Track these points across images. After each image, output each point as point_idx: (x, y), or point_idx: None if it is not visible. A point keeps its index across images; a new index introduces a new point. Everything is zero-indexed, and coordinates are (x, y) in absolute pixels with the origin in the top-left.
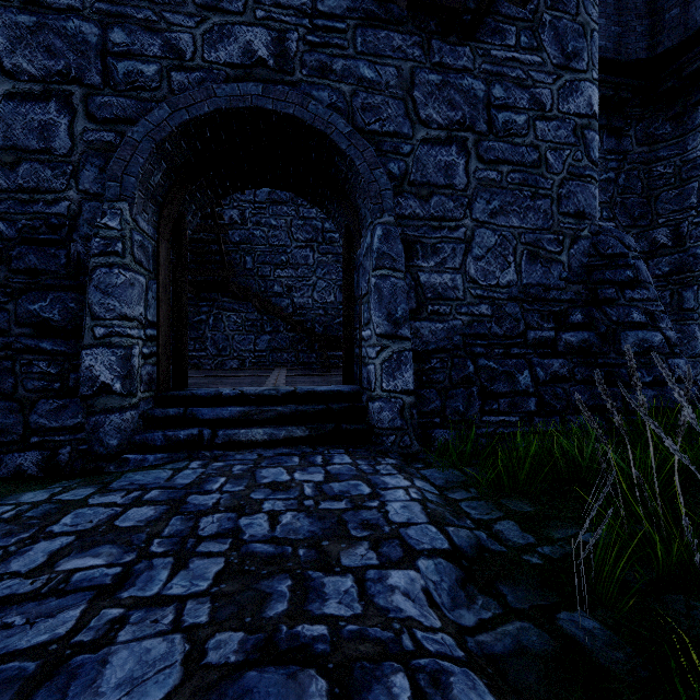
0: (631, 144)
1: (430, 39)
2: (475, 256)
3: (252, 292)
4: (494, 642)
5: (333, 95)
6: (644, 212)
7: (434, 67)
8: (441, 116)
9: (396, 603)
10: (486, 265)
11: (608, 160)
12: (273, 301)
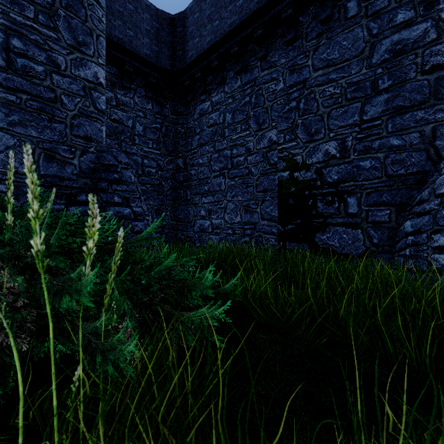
0: (168, 112)
1: None
2: None
3: None
4: None
5: None
6: (174, 149)
7: None
8: None
9: None
10: (5, 157)
11: (156, 117)
12: None
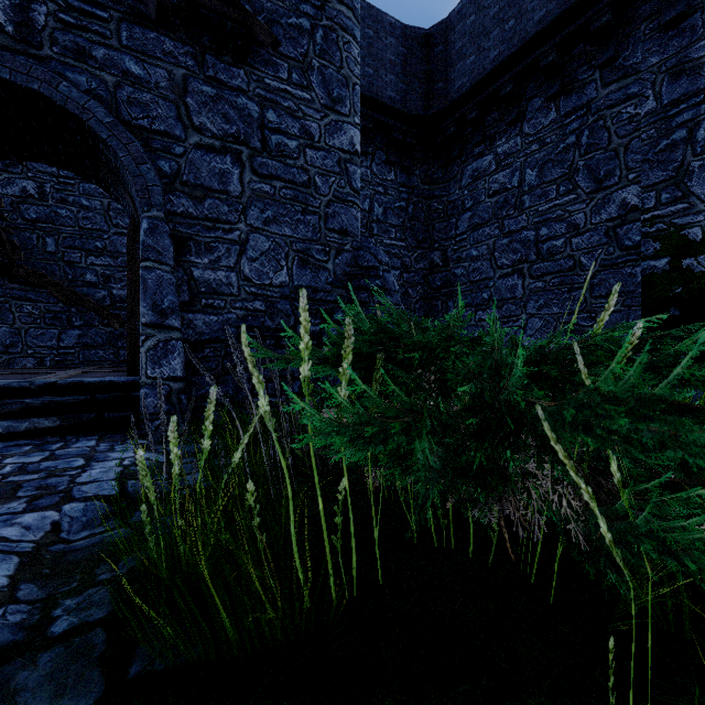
0: (417, 182)
1: (204, 53)
2: (249, 257)
3: (47, 279)
4: (83, 544)
5: (92, 81)
6: (426, 237)
7: (209, 80)
8: (215, 126)
9: (0, 531)
10: (260, 266)
11: (401, 191)
12: (85, 291)
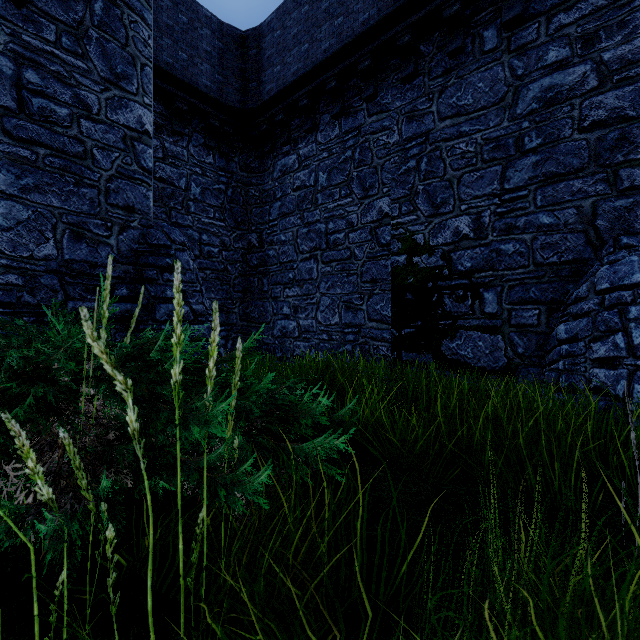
0: (236, 168)
1: None
2: None
3: None
4: None
5: None
6: (245, 220)
7: None
8: None
9: None
10: (16, 236)
11: (220, 175)
12: None
